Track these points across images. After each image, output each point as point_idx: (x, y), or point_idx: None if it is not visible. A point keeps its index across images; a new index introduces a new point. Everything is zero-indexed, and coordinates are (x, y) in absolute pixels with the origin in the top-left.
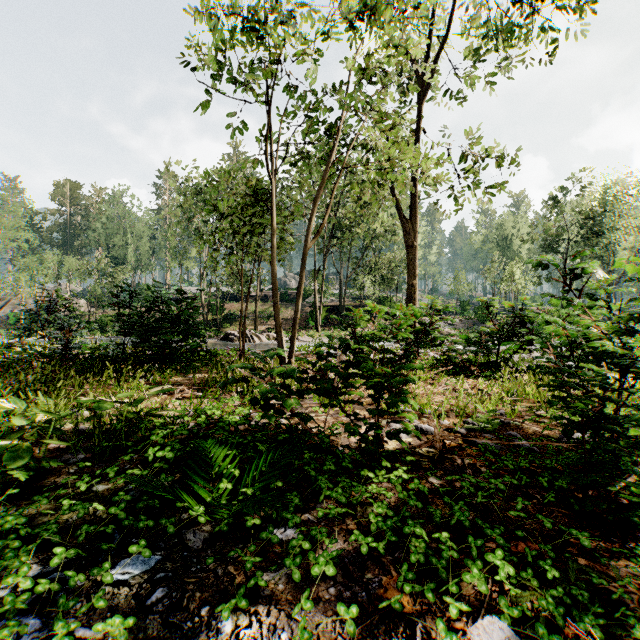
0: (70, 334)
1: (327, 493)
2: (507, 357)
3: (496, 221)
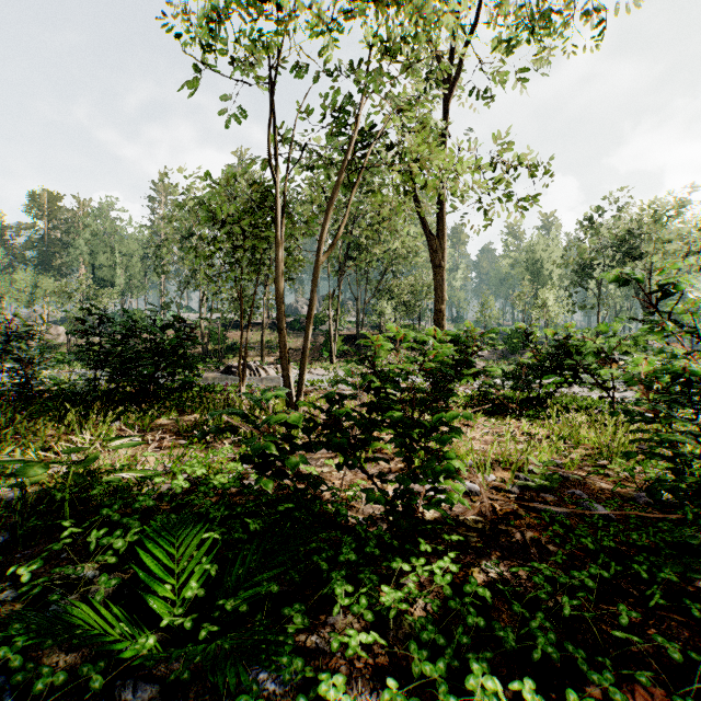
0: (31, 367)
1: (344, 602)
2: (550, 393)
3: (526, 243)
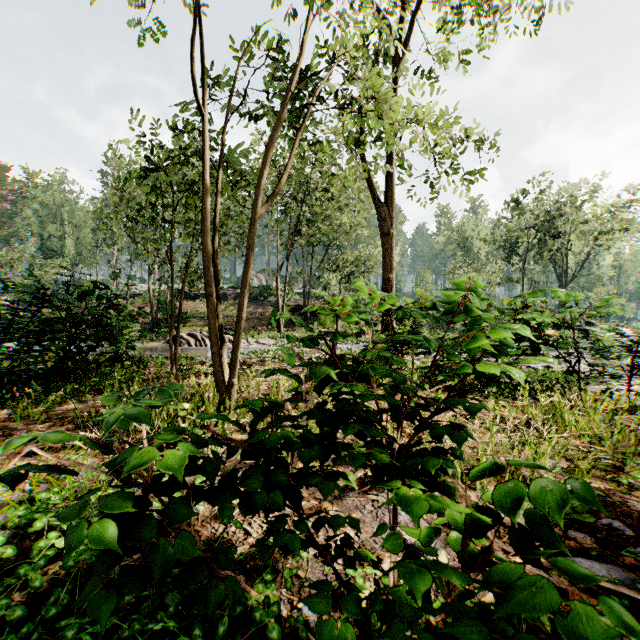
0: None
1: None
2: None
3: (457, 223)
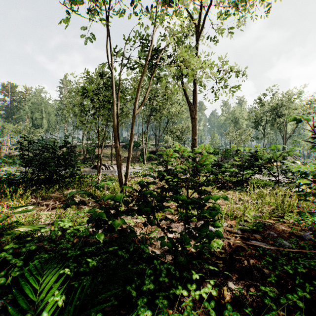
0: None
1: None
2: (247, 178)
3: (231, 110)
